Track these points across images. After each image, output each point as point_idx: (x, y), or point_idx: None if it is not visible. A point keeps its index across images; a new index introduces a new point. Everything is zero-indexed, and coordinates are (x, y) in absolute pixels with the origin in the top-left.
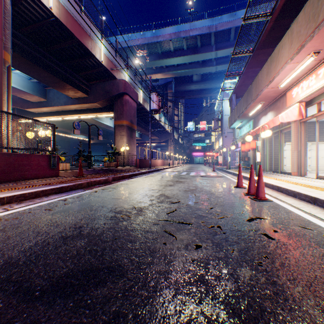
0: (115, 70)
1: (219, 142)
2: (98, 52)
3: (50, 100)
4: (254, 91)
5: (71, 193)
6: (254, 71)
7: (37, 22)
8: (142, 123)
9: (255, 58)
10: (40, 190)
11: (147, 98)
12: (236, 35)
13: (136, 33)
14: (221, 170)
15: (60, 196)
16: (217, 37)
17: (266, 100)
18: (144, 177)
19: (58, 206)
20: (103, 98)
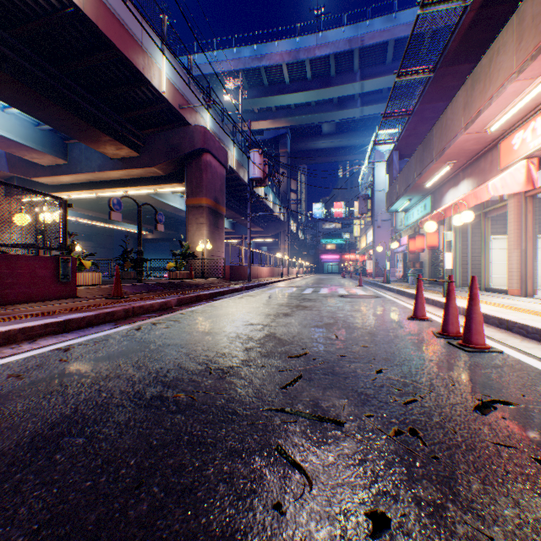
0: (187, 109)
1: (368, 237)
2: (156, 75)
3: (75, 163)
4: (437, 141)
5: (87, 333)
6: (435, 108)
7: (42, 16)
8: (235, 205)
9: (438, 83)
10: (16, 328)
11: (244, 161)
12: (397, 54)
13: (226, 50)
14: (374, 285)
15: (61, 339)
16: (365, 56)
17: (459, 159)
18: (236, 298)
19: (43, 367)
20: (166, 158)
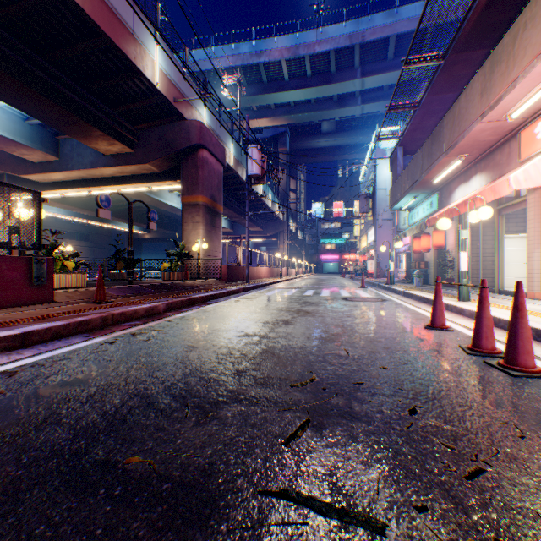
0: (182, 103)
1: (369, 236)
2: (149, 66)
3: (66, 160)
4: (448, 133)
5: (49, 348)
6: (443, 99)
7: None
8: (233, 204)
9: (448, 72)
10: None
11: (242, 158)
12: (398, 50)
13: (224, 46)
14: (377, 287)
15: (13, 358)
16: (365, 53)
17: (472, 151)
18: (232, 301)
19: None
20: (160, 155)
